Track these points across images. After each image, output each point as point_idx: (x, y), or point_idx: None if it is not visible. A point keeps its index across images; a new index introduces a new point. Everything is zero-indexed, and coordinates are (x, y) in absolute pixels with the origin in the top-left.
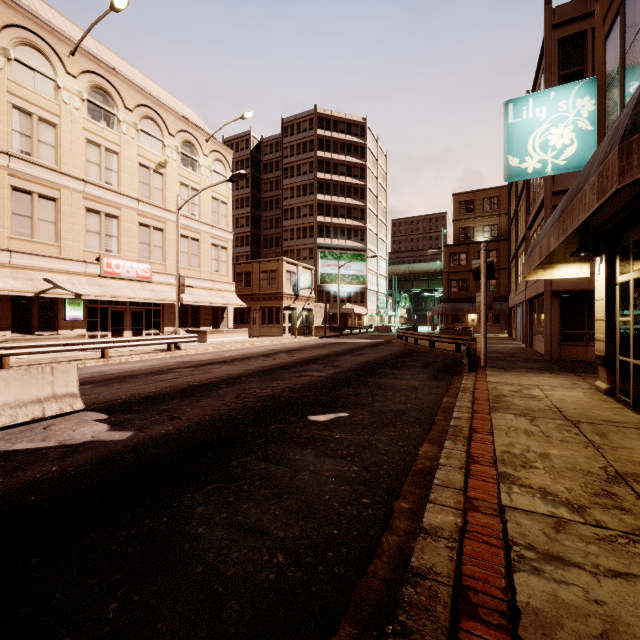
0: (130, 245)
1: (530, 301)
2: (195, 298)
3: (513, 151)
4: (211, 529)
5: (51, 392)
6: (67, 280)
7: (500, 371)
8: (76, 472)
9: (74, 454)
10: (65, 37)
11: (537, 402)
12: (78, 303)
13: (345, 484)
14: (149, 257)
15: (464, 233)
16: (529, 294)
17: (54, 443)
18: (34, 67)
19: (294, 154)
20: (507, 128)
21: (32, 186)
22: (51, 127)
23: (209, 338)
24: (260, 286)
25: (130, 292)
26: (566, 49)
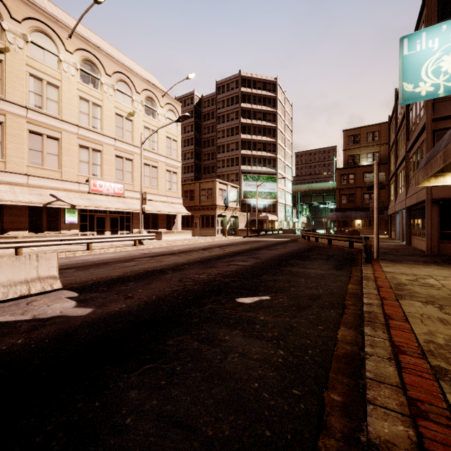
0: (109, 171)
1: (409, 208)
2: (154, 208)
3: (408, 78)
4: (139, 420)
5: (36, 275)
6: (66, 195)
7: (392, 263)
8: (36, 345)
9: (40, 328)
10: (65, 25)
11: (437, 290)
12: (73, 211)
13: (273, 370)
14: (122, 179)
15: (352, 159)
16: (409, 203)
17: (29, 317)
18: (44, 47)
19: (225, 106)
20: (402, 59)
21: (42, 130)
22: (55, 88)
23: (164, 237)
24: (200, 200)
25: (109, 204)
26: (444, 2)
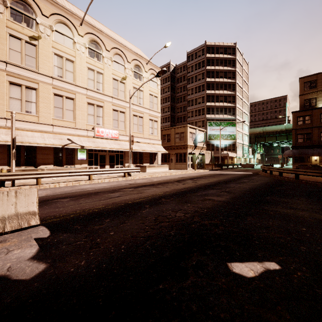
0: (108, 121)
1: None
2: (140, 148)
3: None
4: None
5: (14, 211)
6: (78, 139)
7: None
8: None
9: None
10: (77, 16)
11: None
12: (83, 151)
13: None
14: (117, 127)
15: (308, 102)
16: None
17: None
18: (64, 33)
19: (193, 70)
20: None
21: (63, 93)
22: (71, 63)
23: (147, 170)
24: (175, 141)
25: (108, 145)
26: None
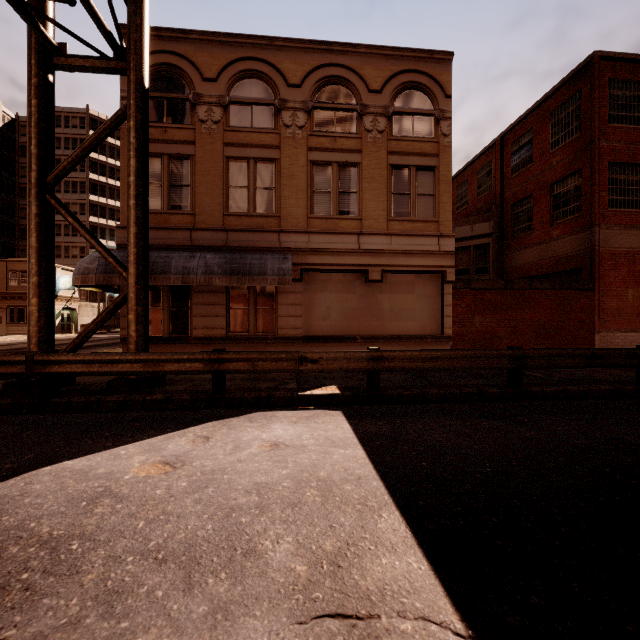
0: None
1: None
2: None
3: None
4: None
5: None
6: None
7: None
8: None
9: None
10: None
11: None
12: None
13: None
14: None
15: None
16: None
17: None
18: None
19: (61, 147)
20: None
21: None
22: None
23: None
24: (8, 285)
25: None
26: None
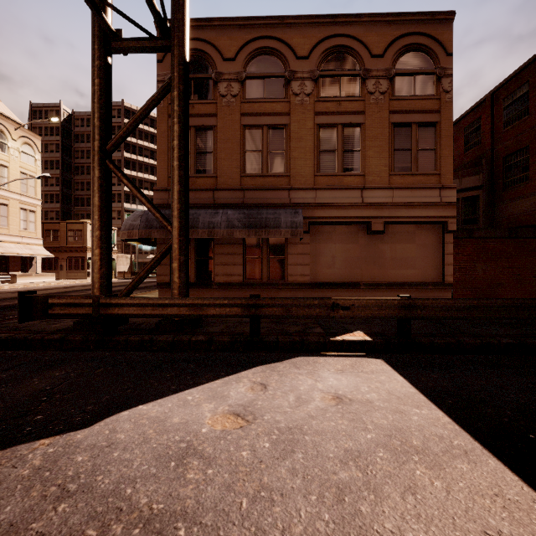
0: None
1: None
2: (5, 250)
3: None
4: None
5: None
6: None
7: None
8: None
9: None
10: None
11: None
12: None
13: None
14: None
15: None
16: None
17: None
18: None
19: None
20: None
21: None
22: None
23: (19, 280)
24: (67, 241)
25: None
26: None
